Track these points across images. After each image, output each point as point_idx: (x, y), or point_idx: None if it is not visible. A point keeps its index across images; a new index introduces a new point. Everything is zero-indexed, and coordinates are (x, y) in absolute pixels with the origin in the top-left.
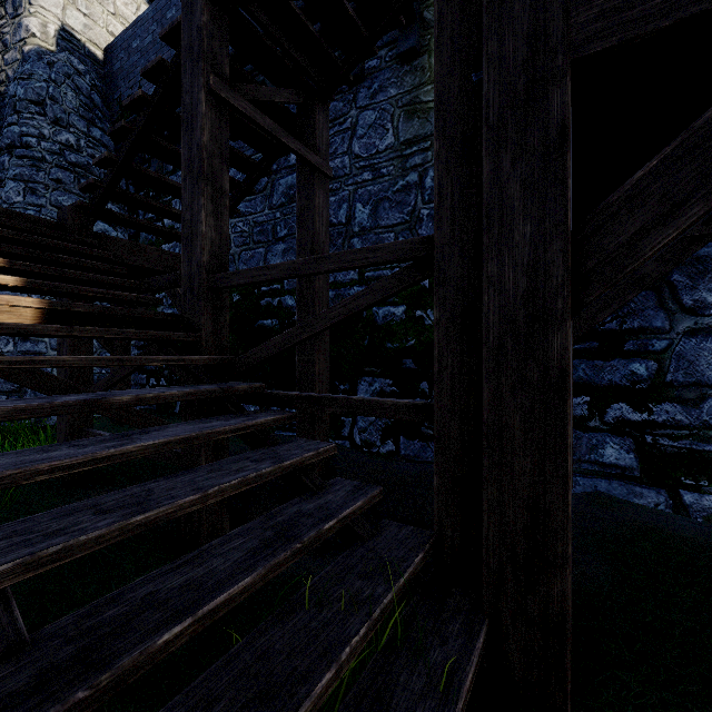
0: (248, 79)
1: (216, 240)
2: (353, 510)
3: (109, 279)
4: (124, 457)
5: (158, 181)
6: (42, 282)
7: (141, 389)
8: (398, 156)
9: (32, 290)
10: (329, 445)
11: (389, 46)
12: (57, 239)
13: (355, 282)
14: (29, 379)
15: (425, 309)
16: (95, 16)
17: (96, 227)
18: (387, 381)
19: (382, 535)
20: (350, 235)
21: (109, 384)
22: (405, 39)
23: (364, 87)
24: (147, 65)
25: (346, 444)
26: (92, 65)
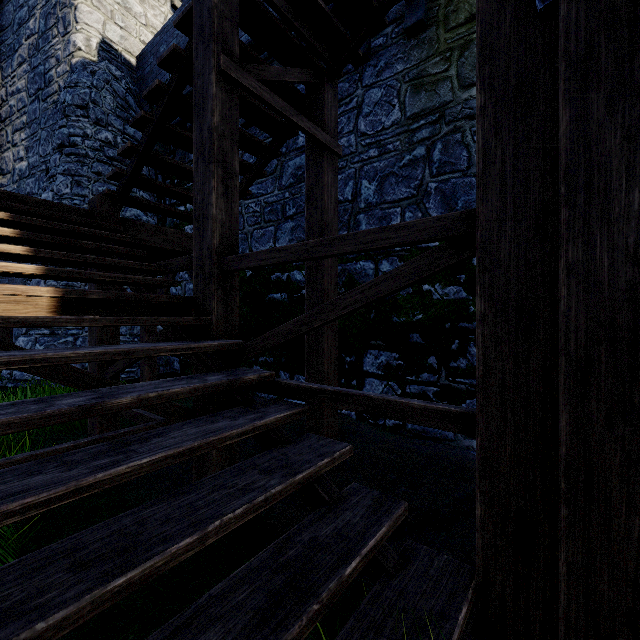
0: (259, 61)
1: (226, 222)
2: (377, 540)
3: (128, 263)
4: (114, 481)
5: (176, 168)
6: (62, 269)
7: (147, 383)
8: (405, 131)
9: (54, 277)
10: (345, 447)
11: (396, 22)
12: (86, 226)
13: (361, 256)
14: (43, 370)
15: (433, 284)
16: (129, 28)
17: (130, 212)
18: (393, 354)
19: (410, 568)
20: (356, 211)
21: (130, 361)
22: (412, 13)
23: (370, 66)
24: (163, 54)
25: (352, 414)
26: (127, 71)
